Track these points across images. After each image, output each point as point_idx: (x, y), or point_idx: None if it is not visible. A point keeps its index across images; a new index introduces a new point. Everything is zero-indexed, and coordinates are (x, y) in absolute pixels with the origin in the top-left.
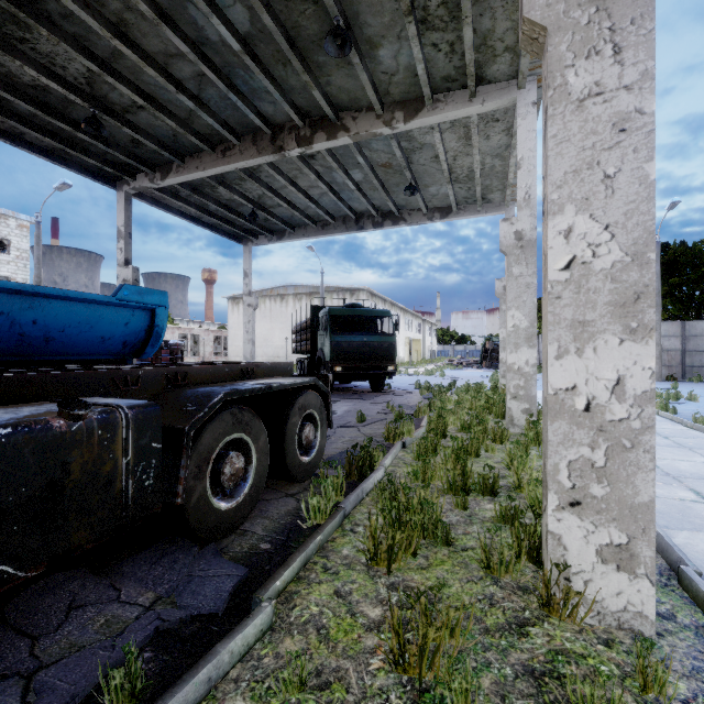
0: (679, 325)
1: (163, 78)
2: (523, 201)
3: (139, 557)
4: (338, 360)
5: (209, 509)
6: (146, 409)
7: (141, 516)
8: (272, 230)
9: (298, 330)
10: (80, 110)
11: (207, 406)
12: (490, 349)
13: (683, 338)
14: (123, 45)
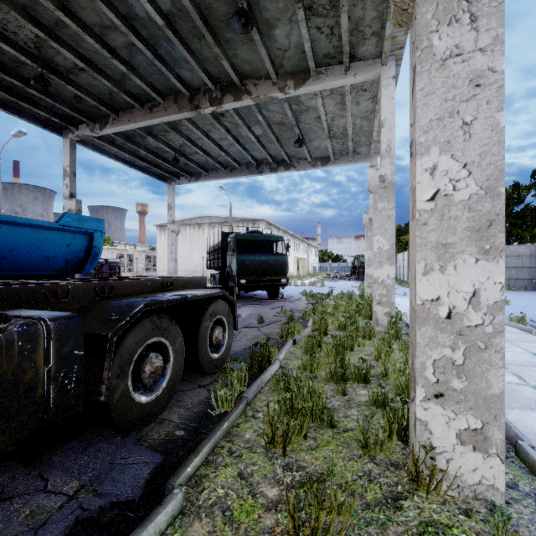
0: None
1: (99, 45)
2: (385, 152)
3: (67, 447)
4: (242, 274)
5: (131, 403)
6: (69, 321)
7: (63, 417)
8: (191, 172)
9: (212, 251)
10: (30, 70)
11: (128, 315)
12: (357, 266)
13: None
14: (65, 16)
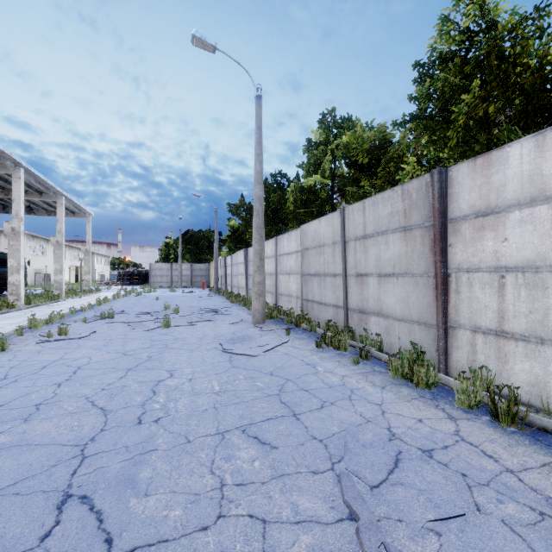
0: (190, 265)
1: None
2: (59, 232)
3: None
4: None
5: None
6: None
7: None
8: None
9: None
10: None
11: None
12: (122, 274)
13: (192, 270)
14: None
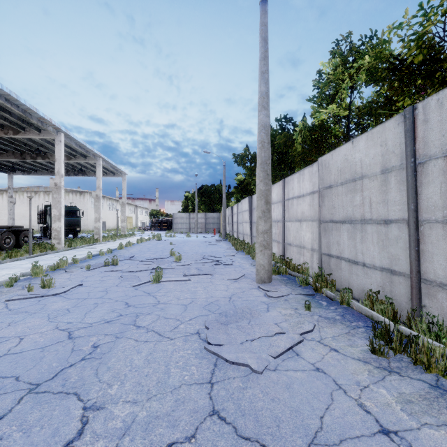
0: (204, 214)
1: None
2: (98, 187)
3: None
4: None
5: (4, 245)
6: None
7: None
8: (24, 170)
9: (40, 214)
10: None
11: (3, 231)
12: (154, 222)
13: (205, 218)
14: None
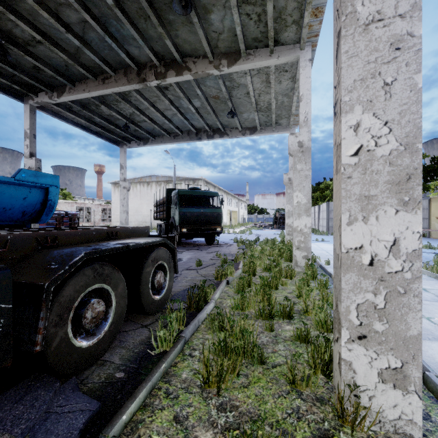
0: None
1: (54, 20)
2: (303, 122)
3: (4, 396)
4: (184, 224)
5: (71, 349)
6: None
7: None
8: (140, 138)
9: (158, 204)
10: None
11: (68, 264)
12: (278, 217)
13: None
14: None
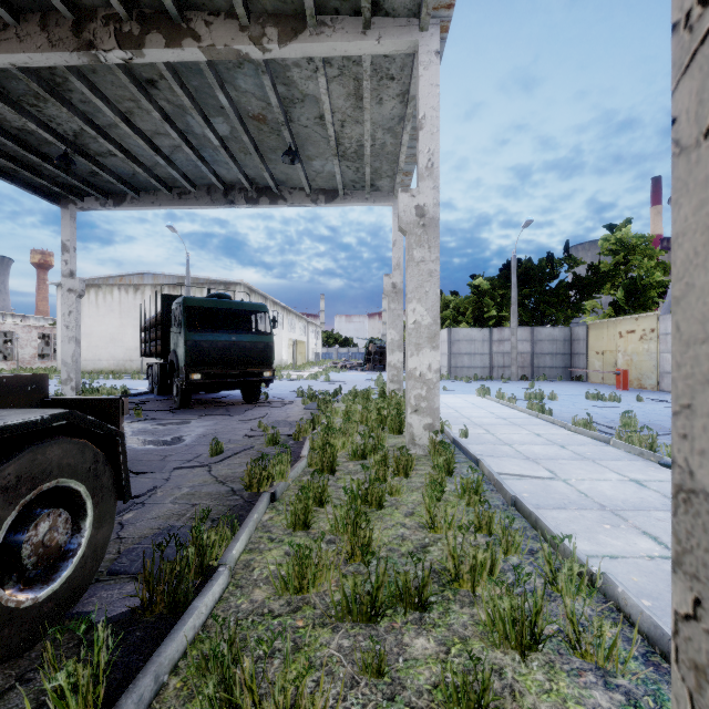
0: (529, 330)
1: None
2: (425, 170)
3: None
4: (196, 365)
5: None
6: None
7: None
8: (106, 191)
9: (148, 326)
10: None
11: None
12: (373, 351)
13: (532, 342)
14: None
